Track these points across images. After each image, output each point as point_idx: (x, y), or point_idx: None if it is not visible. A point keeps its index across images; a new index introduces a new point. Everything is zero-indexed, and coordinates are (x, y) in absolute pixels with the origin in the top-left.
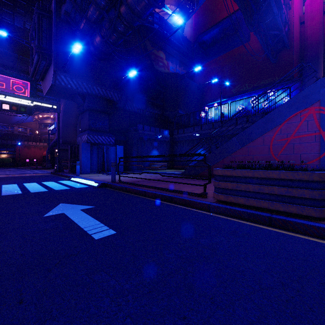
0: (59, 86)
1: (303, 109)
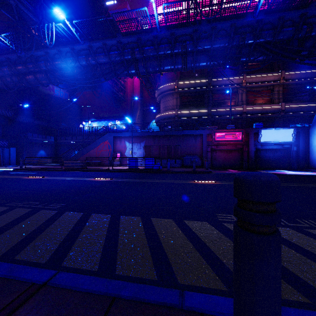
0: None
1: (104, 142)
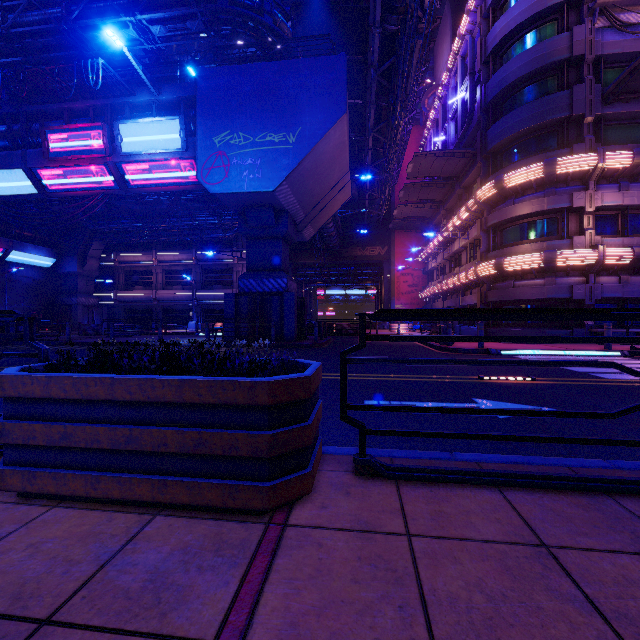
0: None
1: None
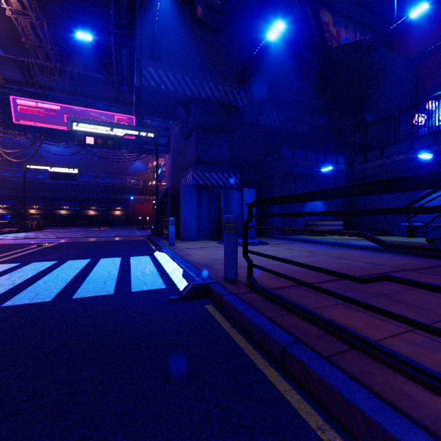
0: (148, 90)
1: None
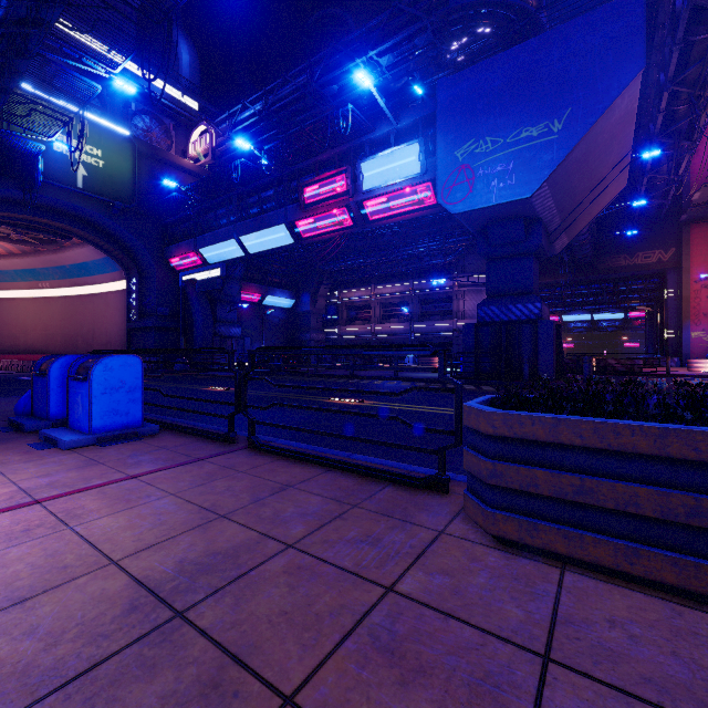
0: None
1: None
